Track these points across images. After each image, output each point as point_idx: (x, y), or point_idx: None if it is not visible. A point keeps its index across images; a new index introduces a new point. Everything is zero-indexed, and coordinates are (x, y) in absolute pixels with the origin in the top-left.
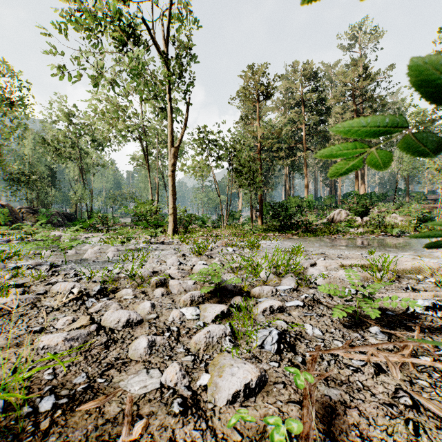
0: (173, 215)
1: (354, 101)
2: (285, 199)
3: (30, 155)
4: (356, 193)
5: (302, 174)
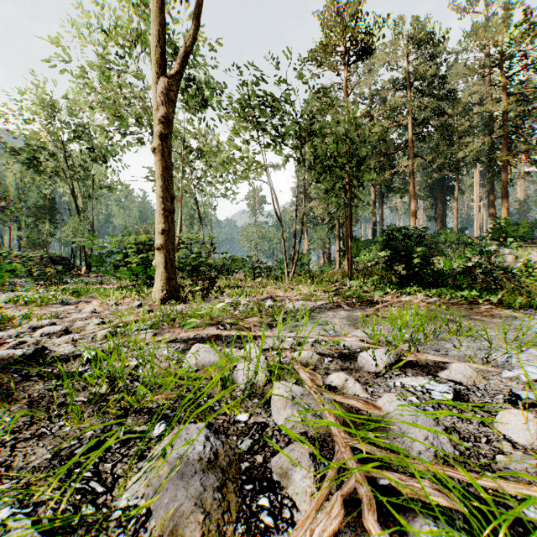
0: (165, 251)
1: (501, 71)
2: (373, 236)
3: (19, 177)
4: (508, 221)
5: (403, 197)
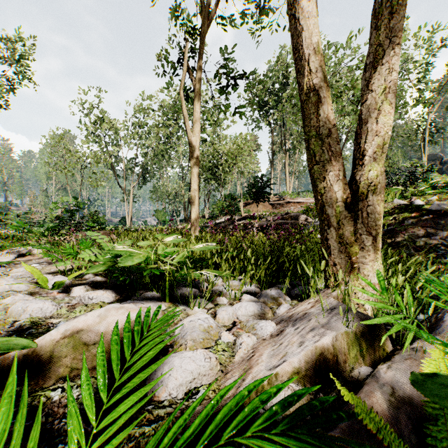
0: None
1: None
2: None
3: None
4: None
5: None
